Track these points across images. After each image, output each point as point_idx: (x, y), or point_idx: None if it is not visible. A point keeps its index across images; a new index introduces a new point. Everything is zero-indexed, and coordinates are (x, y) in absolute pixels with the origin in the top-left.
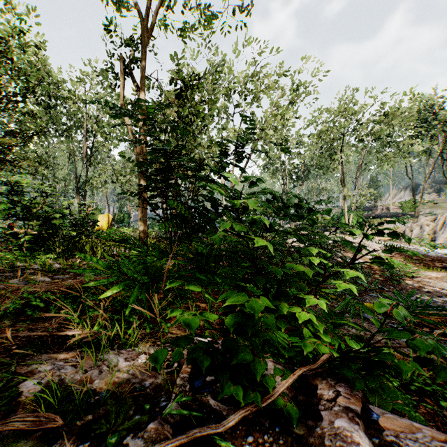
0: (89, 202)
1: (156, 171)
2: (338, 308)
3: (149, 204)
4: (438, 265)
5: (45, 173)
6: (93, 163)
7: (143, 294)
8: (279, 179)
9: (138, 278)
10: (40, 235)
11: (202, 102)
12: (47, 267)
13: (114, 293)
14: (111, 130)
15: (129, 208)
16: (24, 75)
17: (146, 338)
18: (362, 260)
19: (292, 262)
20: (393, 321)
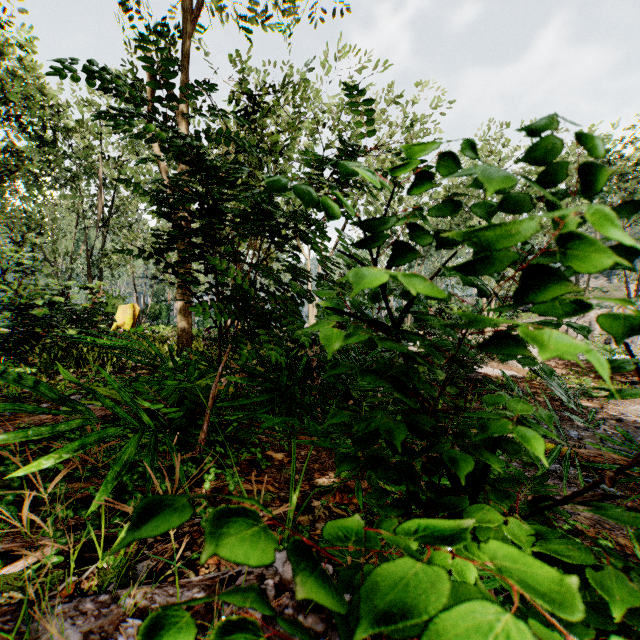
0: (99, 284)
1: (191, 213)
2: (539, 470)
3: (177, 274)
4: (623, 379)
5: (38, 242)
6: (114, 229)
7: (147, 459)
8: (388, 255)
9: (161, 411)
10: (12, 335)
11: (278, 133)
12: (8, 390)
13: (84, 456)
14: (141, 181)
15: (169, 297)
16: (3, 91)
17: (162, 542)
18: (514, 372)
19: (494, 390)
20: (589, 474)
